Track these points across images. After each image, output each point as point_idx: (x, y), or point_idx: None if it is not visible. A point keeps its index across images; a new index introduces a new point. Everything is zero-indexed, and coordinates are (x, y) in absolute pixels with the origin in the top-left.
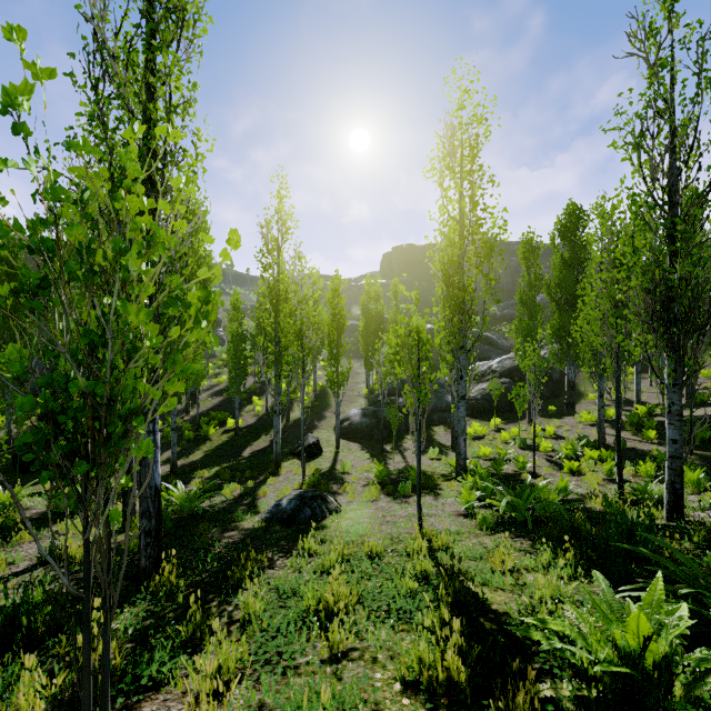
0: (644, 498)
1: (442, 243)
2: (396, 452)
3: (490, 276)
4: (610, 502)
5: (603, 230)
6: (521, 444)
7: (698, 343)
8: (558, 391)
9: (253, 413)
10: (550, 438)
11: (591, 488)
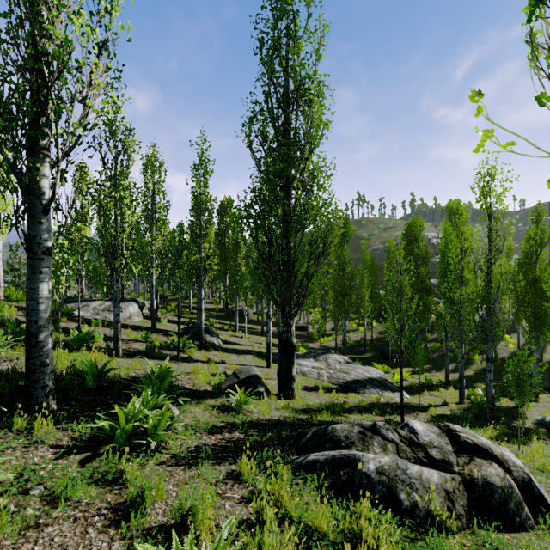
0: None
1: None
2: None
3: None
4: None
5: None
6: None
7: None
8: None
9: (506, 348)
10: None
11: None
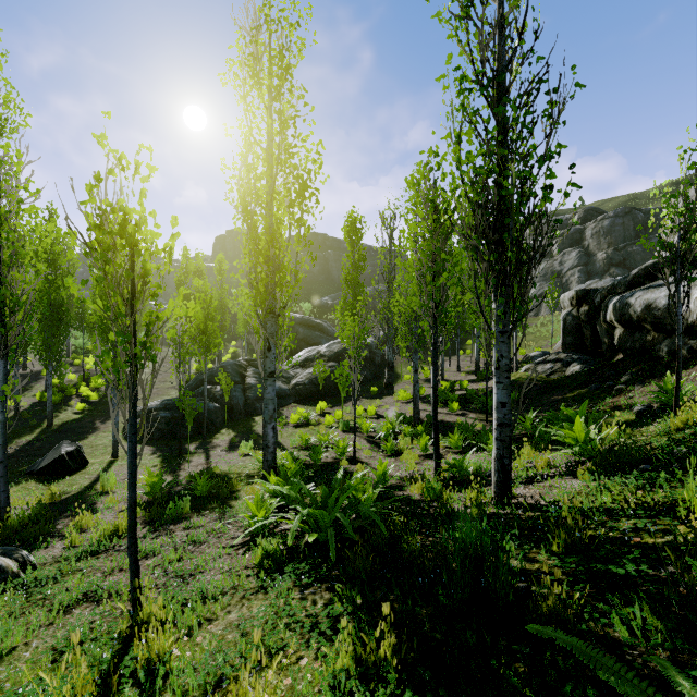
0: (461, 474)
1: (243, 171)
2: (199, 452)
3: (303, 221)
4: (431, 487)
5: (422, 174)
6: (344, 427)
7: (527, 280)
8: (379, 374)
9: None
10: (372, 418)
11: (409, 468)
